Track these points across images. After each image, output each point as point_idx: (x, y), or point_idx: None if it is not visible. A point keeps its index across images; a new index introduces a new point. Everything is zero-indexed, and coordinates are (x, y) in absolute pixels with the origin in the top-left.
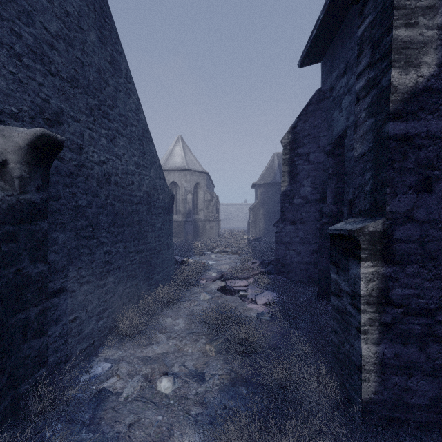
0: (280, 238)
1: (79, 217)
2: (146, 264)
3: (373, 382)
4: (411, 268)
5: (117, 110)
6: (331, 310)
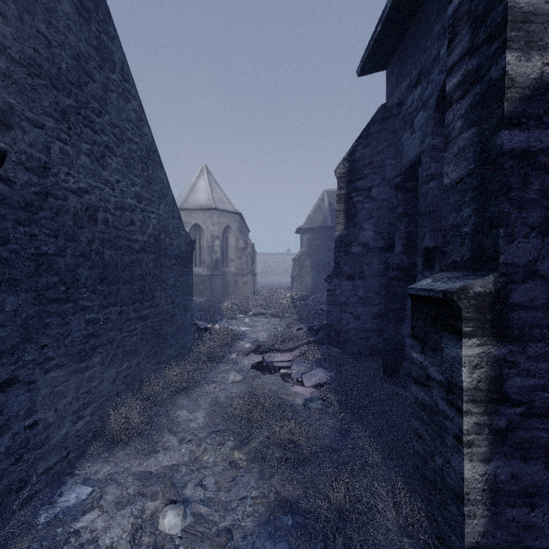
0: (333, 298)
1: (43, 270)
2: (153, 334)
3: (480, 518)
4: (535, 348)
5: (108, 117)
6: (413, 404)
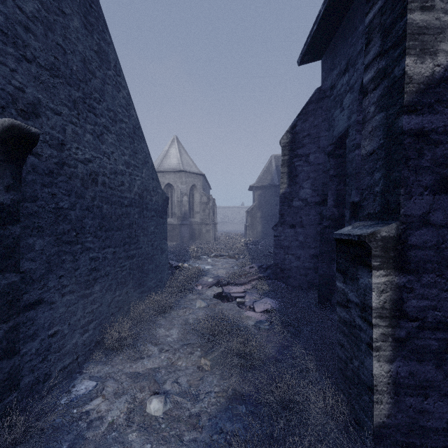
0: (278, 242)
1: (61, 220)
2: (138, 270)
3: (386, 404)
4: (428, 278)
5: (105, 104)
6: (337, 322)
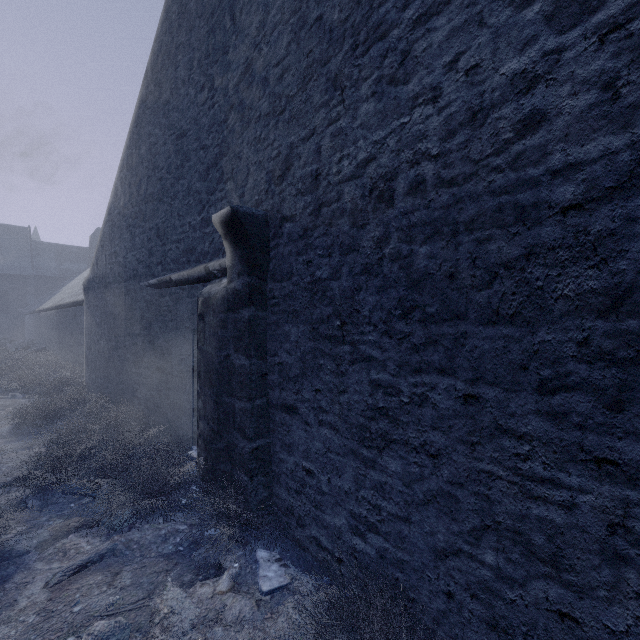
0: None
1: (318, 300)
2: None
3: None
4: None
5: None
6: None
